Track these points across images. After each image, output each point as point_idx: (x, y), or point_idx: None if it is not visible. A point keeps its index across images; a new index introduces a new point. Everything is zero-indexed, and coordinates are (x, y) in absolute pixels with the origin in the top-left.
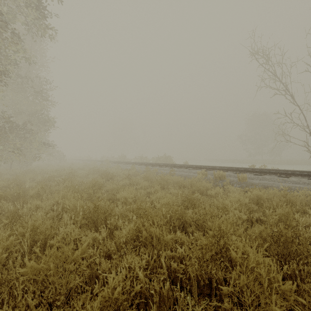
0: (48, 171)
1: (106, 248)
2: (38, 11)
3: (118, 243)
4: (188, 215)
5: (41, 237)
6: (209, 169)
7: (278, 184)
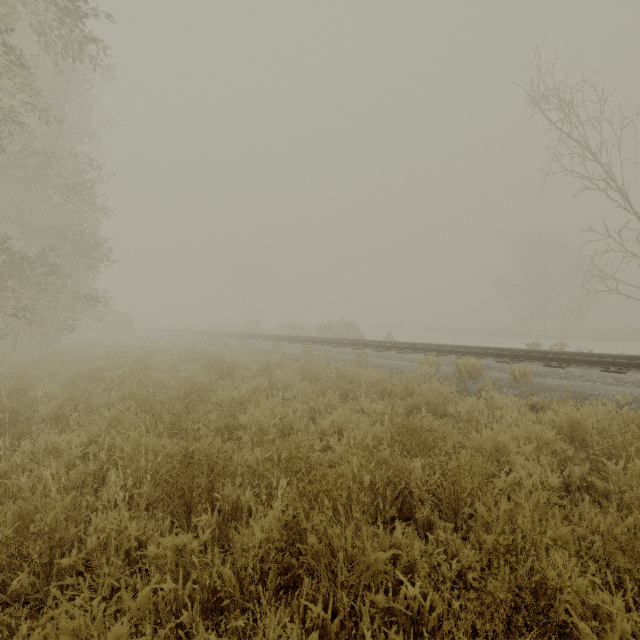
0: (92, 357)
1: (209, 578)
2: (64, 1)
3: (241, 564)
4: (416, 474)
5: (38, 548)
6: (441, 352)
7: (606, 389)
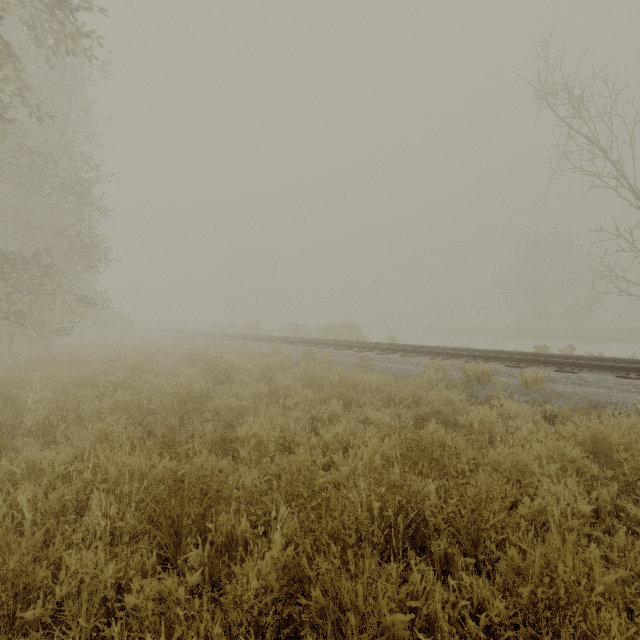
0: (89, 360)
1: (196, 634)
2: None
3: (234, 619)
4: (431, 501)
5: None
6: (447, 355)
7: (624, 396)
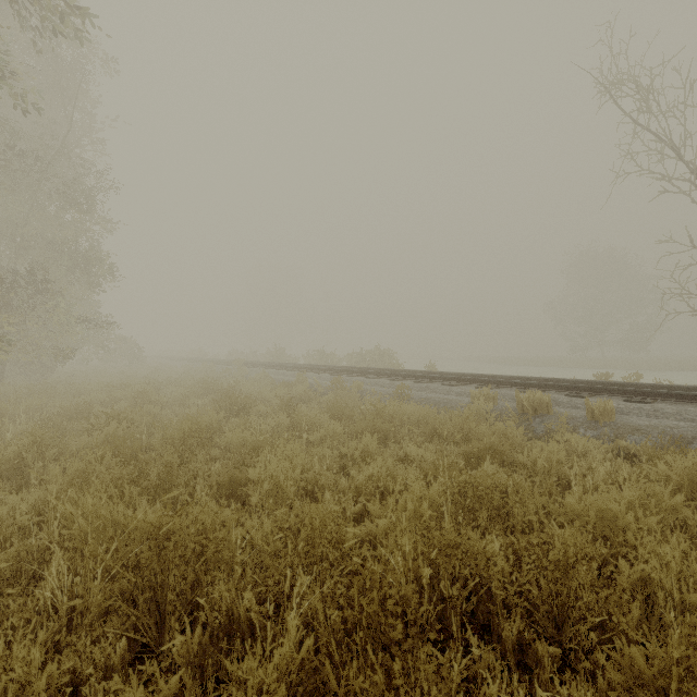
0: (88, 389)
1: None
2: None
3: None
4: (498, 566)
5: None
6: (496, 384)
7: None
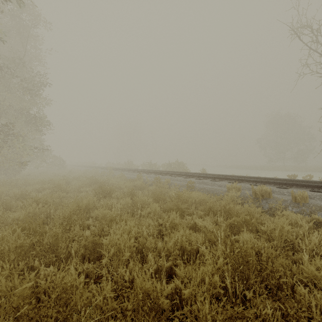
0: (33, 182)
1: None
2: None
3: None
4: None
5: None
6: (238, 180)
7: None
